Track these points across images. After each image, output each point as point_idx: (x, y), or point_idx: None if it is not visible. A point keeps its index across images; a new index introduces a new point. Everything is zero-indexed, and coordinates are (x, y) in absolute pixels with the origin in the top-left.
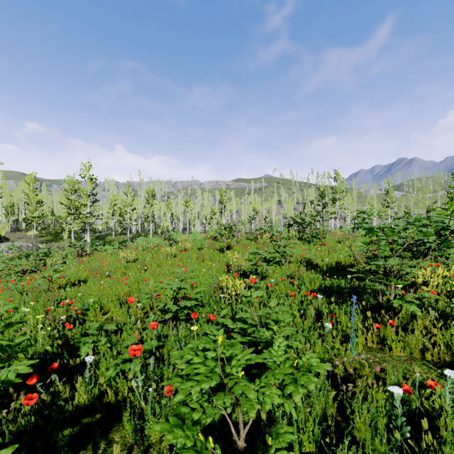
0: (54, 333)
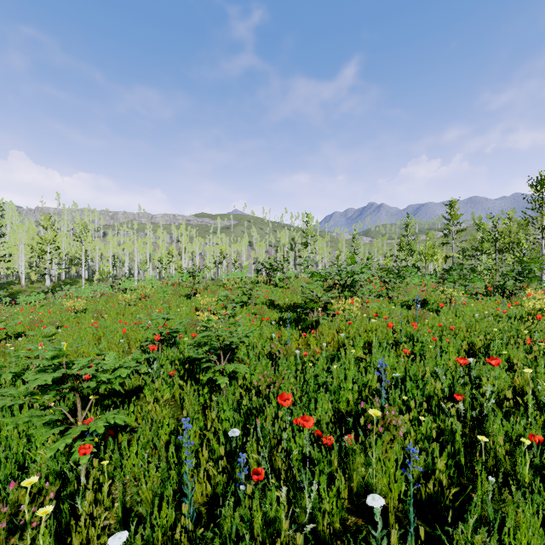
0: None
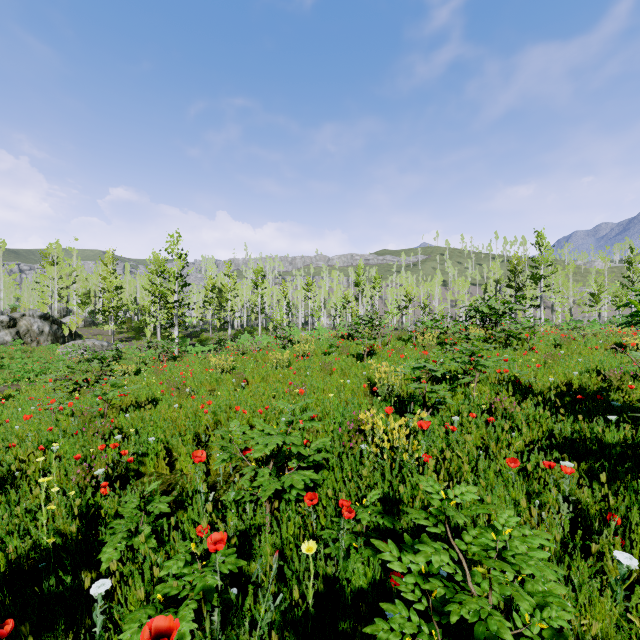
0: (77, 503)
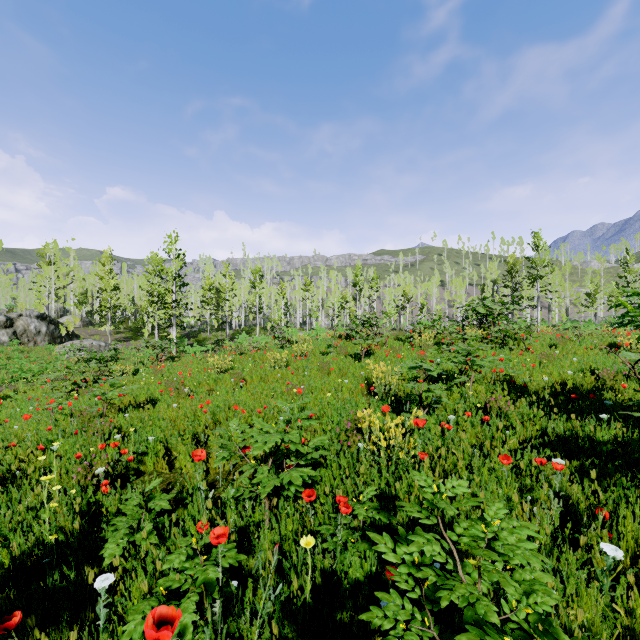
0: (79, 501)
